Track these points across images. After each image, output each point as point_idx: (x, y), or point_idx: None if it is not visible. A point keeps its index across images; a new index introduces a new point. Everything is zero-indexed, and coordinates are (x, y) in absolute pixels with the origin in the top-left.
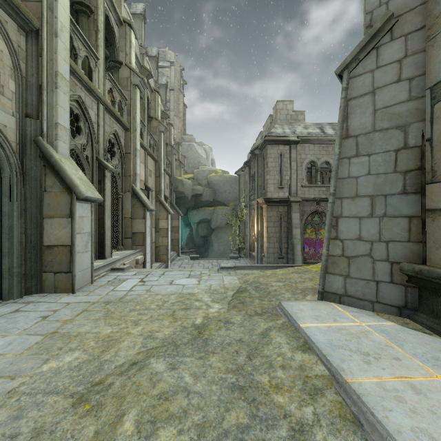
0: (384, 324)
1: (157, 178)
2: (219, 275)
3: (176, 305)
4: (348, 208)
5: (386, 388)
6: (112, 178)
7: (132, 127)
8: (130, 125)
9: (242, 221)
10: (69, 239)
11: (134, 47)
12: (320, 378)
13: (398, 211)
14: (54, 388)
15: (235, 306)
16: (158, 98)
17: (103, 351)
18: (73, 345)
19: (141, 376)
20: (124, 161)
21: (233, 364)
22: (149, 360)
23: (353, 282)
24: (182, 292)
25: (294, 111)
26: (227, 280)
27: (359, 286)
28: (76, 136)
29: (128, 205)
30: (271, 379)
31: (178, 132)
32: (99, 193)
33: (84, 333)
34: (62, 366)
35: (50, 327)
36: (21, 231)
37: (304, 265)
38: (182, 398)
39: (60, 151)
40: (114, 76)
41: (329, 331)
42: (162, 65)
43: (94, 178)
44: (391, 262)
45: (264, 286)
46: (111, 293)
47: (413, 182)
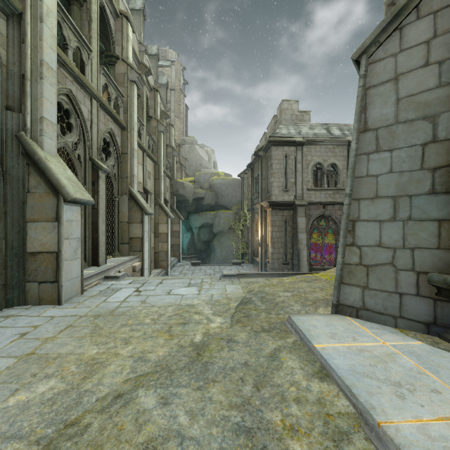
0: (411, 343)
1: (156, 180)
2: (221, 284)
3: (173, 319)
4: (366, 210)
5: (431, 436)
6: (108, 180)
7: (129, 126)
8: (127, 124)
9: (246, 225)
10: (56, 245)
11: (131, 41)
12: (344, 417)
13: (426, 214)
14: (17, 430)
15: (239, 321)
16: (158, 97)
17: (85, 377)
18: (50, 370)
19: (125, 415)
20: (120, 162)
21: (237, 397)
22: (137, 391)
23: (373, 294)
24: (181, 303)
25: (299, 111)
26: (229, 289)
27: (379, 298)
28: (66, 134)
29: (125, 209)
30: (284, 417)
31: (179, 134)
32: (92, 195)
33: (65, 354)
34: (32, 399)
35: (27, 347)
36: (1, 236)
37: (312, 272)
38: (174, 447)
39: (46, 149)
40: (109, 71)
41: (349, 353)
42: (162, 64)
43: (86, 179)
44: (417, 272)
45: (270, 296)
46: (102, 305)
47: (443, 180)
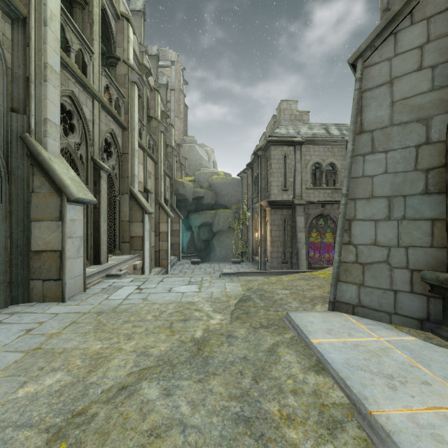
0: (404, 339)
1: (157, 180)
2: (221, 282)
3: (174, 316)
4: (362, 210)
5: (419, 423)
6: (109, 180)
7: (130, 126)
8: (128, 124)
9: (245, 225)
10: (59, 244)
11: (132, 42)
12: (338, 407)
13: (419, 214)
14: (27, 419)
15: (238, 318)
16: (158, 97)
17: (90, 371)
18: (56, 364)
19: (130, 405)
20: (121, 162)
21: (237, 389)
22: (140, 383)
23: (368, 291)
24: (182, 301)
25: (298, 111)
26: (229, 287)
27: (375, 296)
28: (68, 134)
29: (126, 208)
30: (282, 408)
31: (179, 133)
32: (94, 195)
33: (70, 349)
34: (40, 390)
35: (33, 342)
36: (6, 235)
37: (310, 271)
38: (177, 434)
39: (49, 149)
40: (110, 72)
41: (344, 347)
42: (162, 64)
43: (88, 179)
44: (411, 270)
45: (269, 294)
46: (104, 303)
47: (436, 181)
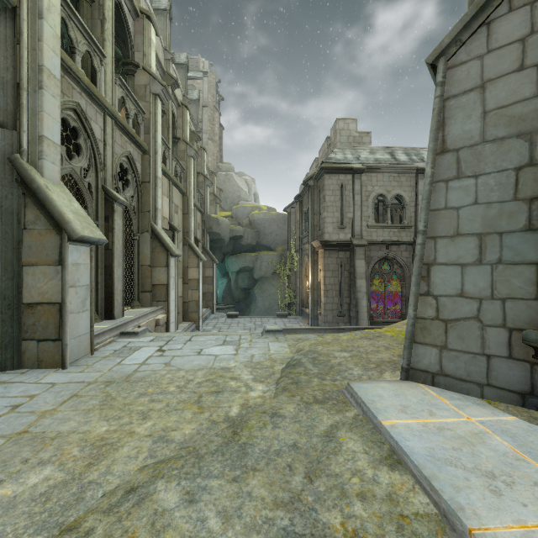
0: (502, 419)
1: (185, 215)
2: (263, 342)
3: (203, 386)
4: (445, 251)
5: None
6: (126, 215)
7: (152, 149)
8: (149, 146)
9: (293, 270)
10: (59, 294)
11: (154, 46)
12: (423, 520)
13: (520, 256)
14: None
15: (285, 389)
16: (187, 115)
17: (90, 464)
18: (46, 455)
19: (138, 518)
20: (141, 192)
21: (284, 491)
22: (155, 483)
23: (453, 355)
24: (214, 366)
25: (358, 132)
26: (274, 348)
27: (461, 361)
28: (73, 157)
29: (146, 249)
30: (346, 519)
31: (213, 159)
32: (106, 233)
33: (66, 433)
34: (21, 493)
35: (19, 424)
36: None
37: (374, 327)
38: None
39: (46, 175)
40: (127, 82)
41: (425, 432)
42: (193, 75)
43: (98, 214)
44: (509, 329)
45: (324, 357)
46: (116, 369)
47: None
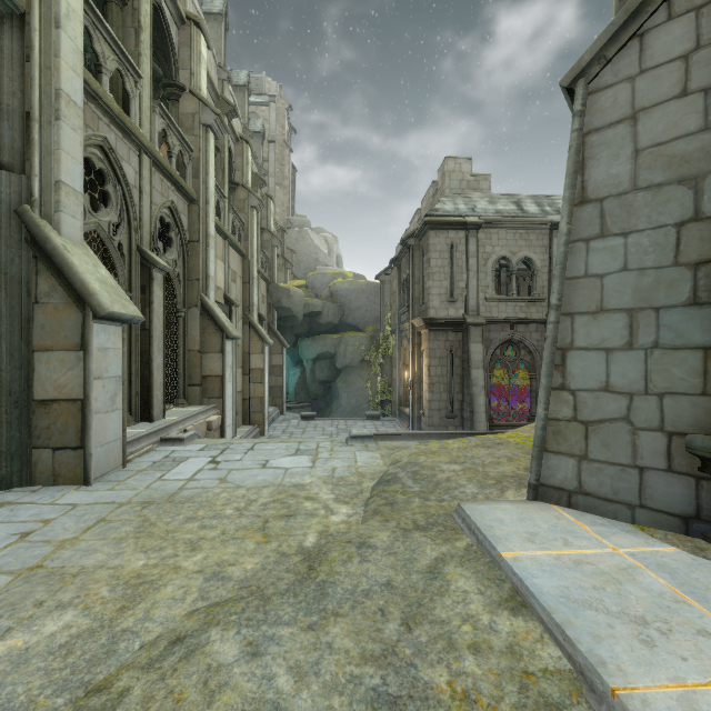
0: (659, 550)
1: (246, 284)
2: (349, 451)
3: (270, 509)
4: (585, 332)
5: None
6: (168, 284)
7: (202, 198)
8: (198, 194)
9: (388, 357)
10: (81, 389)
11: (204, 62)
12: (553, 678)
13: (682, 338)
14: (6, 700)
15: (377, 512)
16: (248, 152)
17: (123, 608)
18: (66, 596)
19: (187, 675)
20: (188, 255)
21: (375, 642)
22: (207, 632)
23: (595, 468)
24: (284, 483)
25: (473, 174)
26: (362, 459)
27: (606, 476)
28: (99, 209)
29: (195, 330)
30: (454, 678)
31: (283, 211)
32: (142, 308)
33: (92, 568)
34: (34, 645)
35: (30, 556)
36: None
37: (494, 432)
38: None
39: (65, 232)
40: (170, 110)
41: (558, 567)
42: (255, 100)
43: (132, 283)
44: (668, 433)
45: (428, 471)
46: (155, 486)
47: None
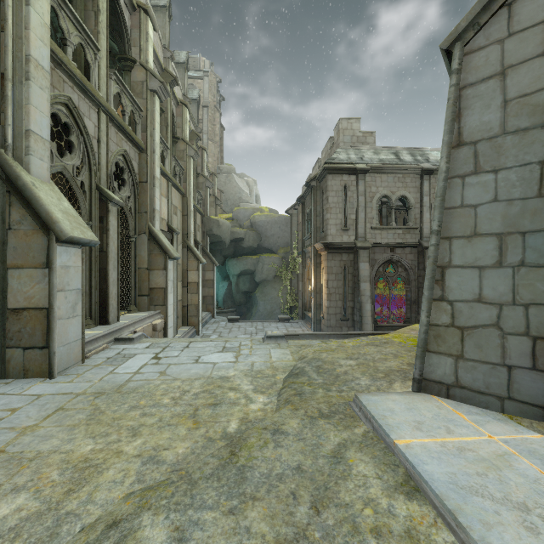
0: (528, 437)
1: (185, 216)
2: (265, 348)
3: (200, 398)
4: (461, 253)
5: None
6: (122, 216)
7: (149, 148)
8: (146, 145)
9: (295, 273)
10: (46, 299)
11: (151, 41)
12: None
13: None
14: None
15: (288, 401)
16: (186, 114)
17: (69, 491)
18: (21, 479)
19: None
20: (138, 193)
21: (288, 526)
22: (140, 516)
23: (470, 366)
24: (212, 375)
25: (362, 131)
26: (275, 355)
27: (479, 372)
28: (65, 155)
29: (143, 252)
30: None
31: (214, 160)
32: (100, 234)
33: (47, 452)
34: None
35: None
36: None
37: (380, 333)
38: None
39: (33, 172)
40: (124, 78)
41: (444, 453)
42: (193, 75)
43: (92, 214)
44: (532, 338)
45: (329, 365)
46: (107, 378)
47: None
